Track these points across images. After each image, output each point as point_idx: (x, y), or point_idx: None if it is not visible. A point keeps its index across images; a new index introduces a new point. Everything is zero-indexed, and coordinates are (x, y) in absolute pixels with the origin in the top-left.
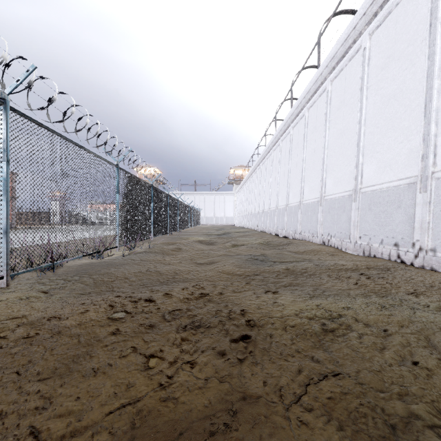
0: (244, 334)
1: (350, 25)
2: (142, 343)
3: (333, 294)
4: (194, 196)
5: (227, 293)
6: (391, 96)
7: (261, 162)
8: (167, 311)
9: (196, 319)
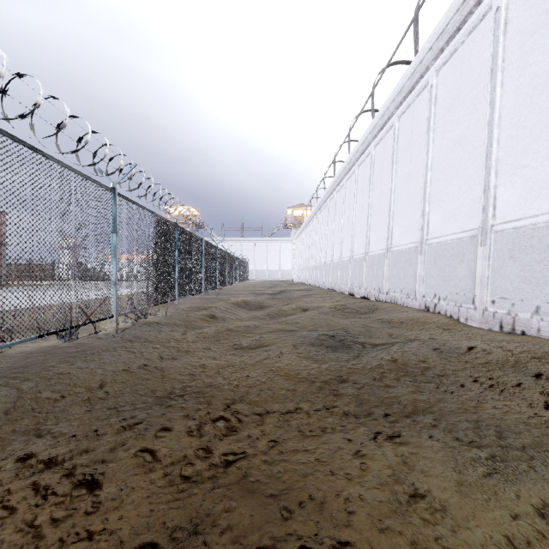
0: None
1: None
2: None
3: (530, 446)
4: (241, 243)
5: (287, 441)
6: None
7: (328, 198)
8: None
9: None
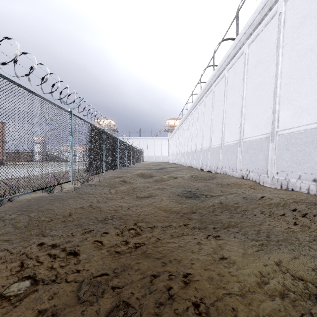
0: None
1: None
2: None
3: (281, 240)
4: (139, 140)
5: (164, 238)
6: (307, 49)
7: (189, 115)
8: (87, 277)
9: (123, 299)
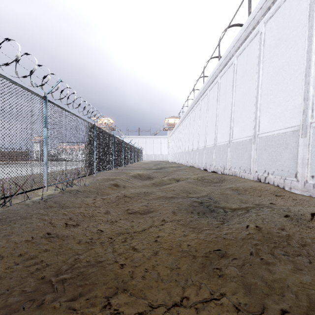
0: None
1: None
2: None
3: None
4: (138, 139)
5: None
6: None
7: (190, 111)
8: None
9: None
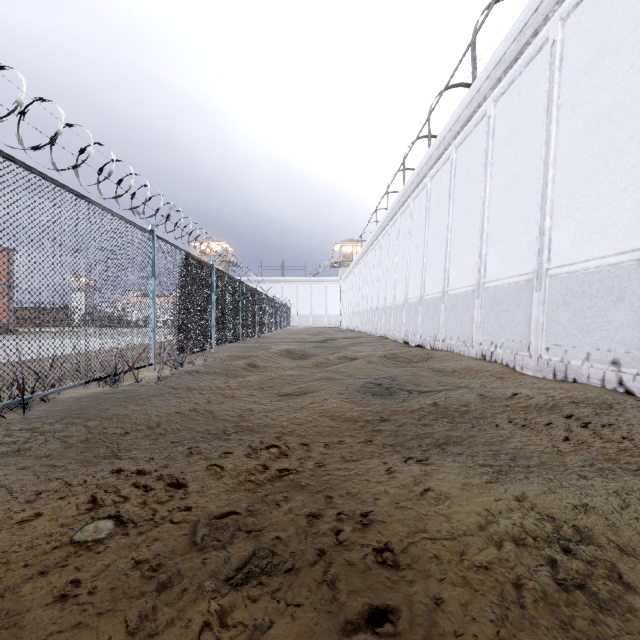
0: (374, 604)
1: (529, 7)
2: (118, 639)
3: (534, 465)
4: (282, 284)
5: (331, 463)
6: (602, 115)
7: (381, 234)
8: (204, 517)
9: (264, 544)
